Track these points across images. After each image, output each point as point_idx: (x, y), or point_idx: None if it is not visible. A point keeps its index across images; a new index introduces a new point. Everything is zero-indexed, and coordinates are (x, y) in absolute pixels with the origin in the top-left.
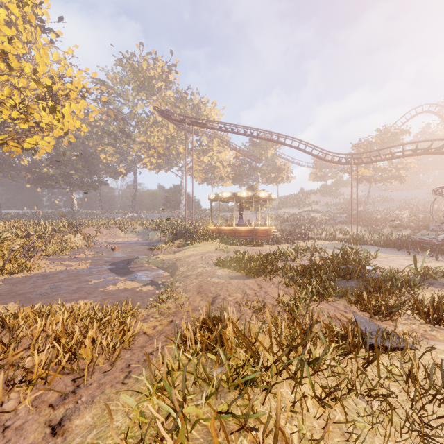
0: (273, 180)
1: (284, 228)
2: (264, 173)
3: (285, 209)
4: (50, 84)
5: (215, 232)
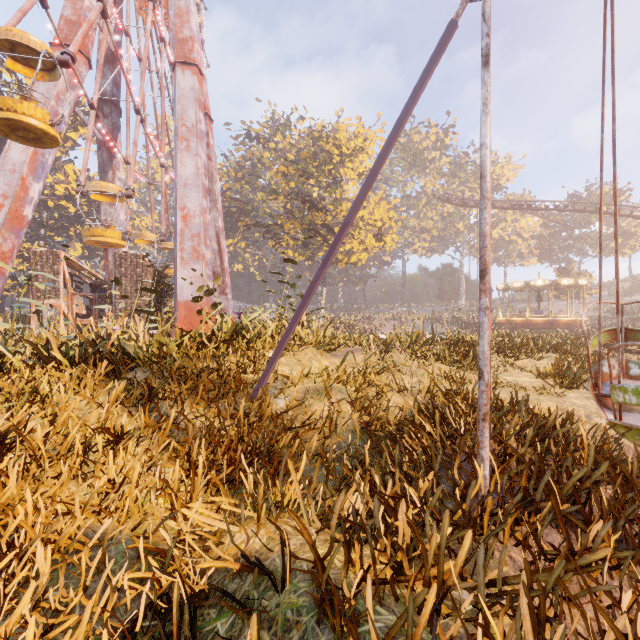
0: (613, 250)
1: (615, 322)
2: (595, 243)
3: (639, 296)
4: (380, 225)
5: (504, 324)
